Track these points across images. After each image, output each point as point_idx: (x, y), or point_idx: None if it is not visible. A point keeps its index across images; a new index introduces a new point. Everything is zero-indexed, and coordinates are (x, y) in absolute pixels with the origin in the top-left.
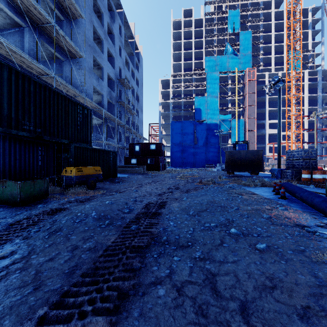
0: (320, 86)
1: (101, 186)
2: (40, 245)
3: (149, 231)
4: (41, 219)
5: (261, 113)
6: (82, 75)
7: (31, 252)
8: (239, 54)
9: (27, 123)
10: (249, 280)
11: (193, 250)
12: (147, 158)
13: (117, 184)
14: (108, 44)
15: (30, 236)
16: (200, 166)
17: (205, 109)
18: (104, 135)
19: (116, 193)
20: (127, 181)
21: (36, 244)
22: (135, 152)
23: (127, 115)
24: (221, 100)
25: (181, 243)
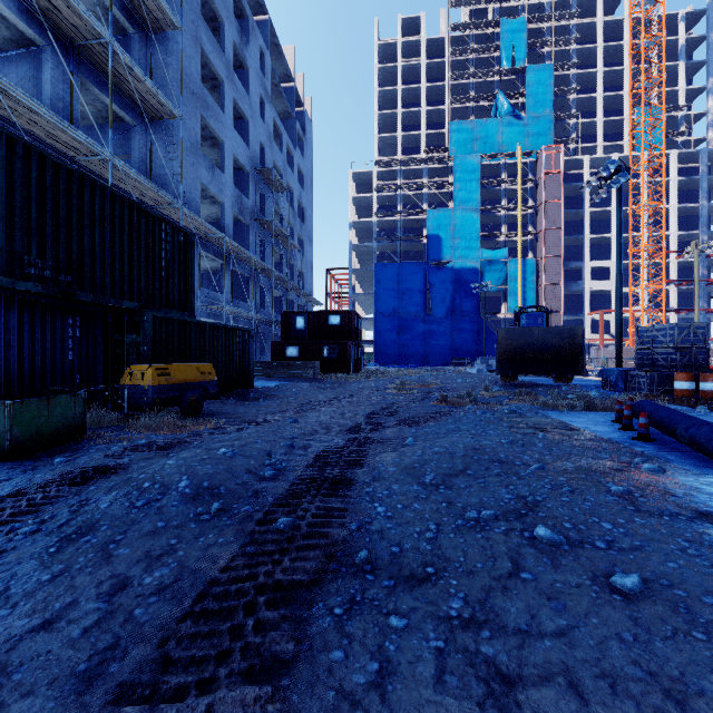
0: (705, 185)
1: (216, 408)
2: (29, 576)
3: (324, 533)
4: (51, 498)
5: (573, 245)
6: (174, 159)
7: (0, 598)
8: (525, 115)
9: (36, 262)
10: (617, 704)
11: (442, 592)
12: (322, 344)
13: (252, 403)
14: (235, 92)
15: (12, 548)
16: (438, 362)
17: (450, 236)
18: (227, 293)
19: (248, 426)
20: (277, 396)
21: (19, 574)
22: (296, 332)
23: (279, 249)
24: (485, 217)
25: (406, 570)
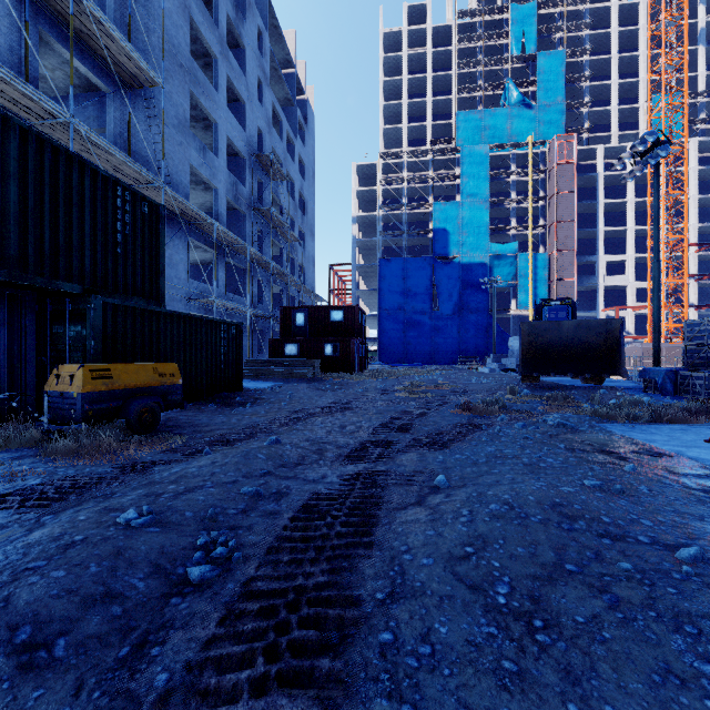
0: None
1: (188, 417)
2: None
3: None
4: None
5: (586, 239)
6: (156, 133)
7: None
8: (535, 104)
9: None
10: None
11: None
12: (323, 341)
13: (236, 410)
14: (230, 70)
15: None
16: (445, 361)
17: (458, 230)
18: (221, 286)
19: (208, 451)
20: (268, 400)
21: None
22: (295, 328)
23: (279, 242)
24: (494, 210)
25: None
